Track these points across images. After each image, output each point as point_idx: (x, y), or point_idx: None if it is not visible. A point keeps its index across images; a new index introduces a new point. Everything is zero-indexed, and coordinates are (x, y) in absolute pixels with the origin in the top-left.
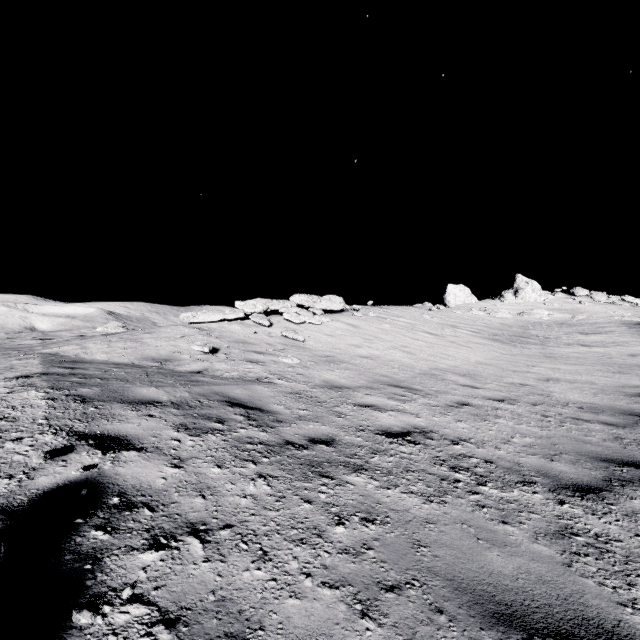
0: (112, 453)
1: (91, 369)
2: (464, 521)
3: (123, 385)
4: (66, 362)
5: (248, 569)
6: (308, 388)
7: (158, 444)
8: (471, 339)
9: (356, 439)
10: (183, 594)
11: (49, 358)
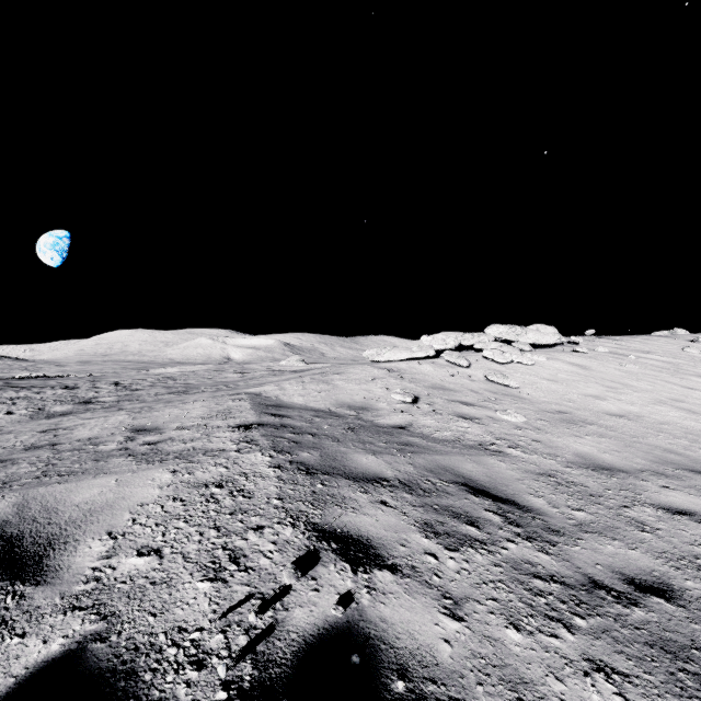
0: (363, 571)
1: (296, 418)
2: None
3: (338, 448)
4: (271, 406)
5: None
6: (560, 467)
7: (412, 561)
8: None
9: None
10: None
11: (256, 400)
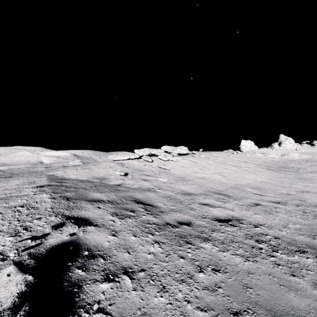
0: (82, 227)
1: (69, 183)
2: (270, 273)
3: (85, 191)
4: (58, 179)
5: (156, 296)
6: (174, 194)
7: (104, 223)
8: (256, 169)
9: (202, 222)
10: (124, 309)
11: (50, 177)
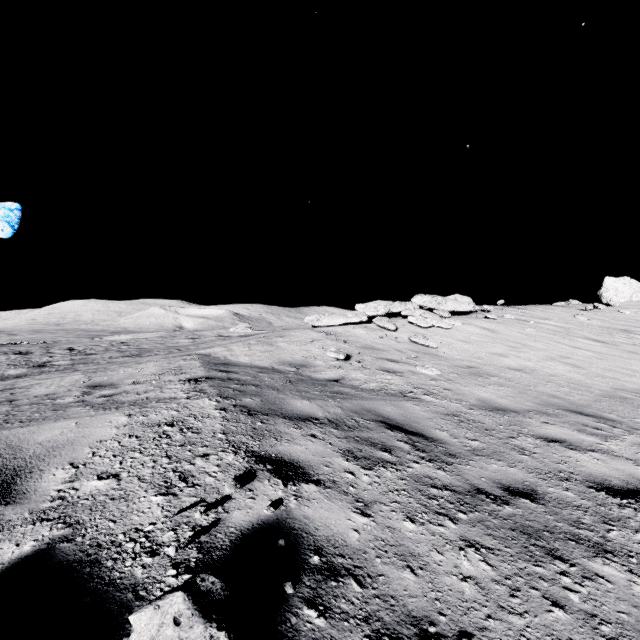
0: (292, 485)
1: (242, 373)
2: None
3: (277, 395)
4: (219, 364)
5: None
6: (464, 409)
7: (333, 477)
8: None
9: (566, 494)
10: None
11: (205, 359)
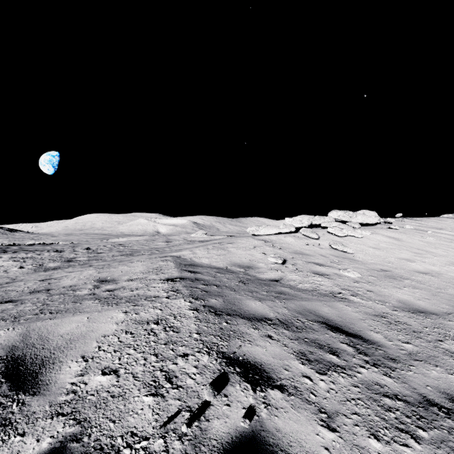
0: (260, 390)
1: (205, 274)
2: None
3: (235, 296)
4: (188, 265)
5: None
6: (389, 310)
7: (294, 382)
8: None
9: None
10: None
11: (177, 261)
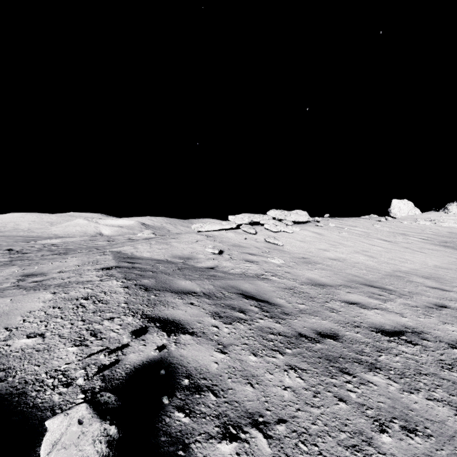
0: (174, 335)
1: (143, 264)
2: None
3: (168, 277)
4: (127, 258)
5: None
6: (297, 285)
7: (203, 329)
8: (423, 245)
9: (356, 335)
10: None
11: (117, 255)
